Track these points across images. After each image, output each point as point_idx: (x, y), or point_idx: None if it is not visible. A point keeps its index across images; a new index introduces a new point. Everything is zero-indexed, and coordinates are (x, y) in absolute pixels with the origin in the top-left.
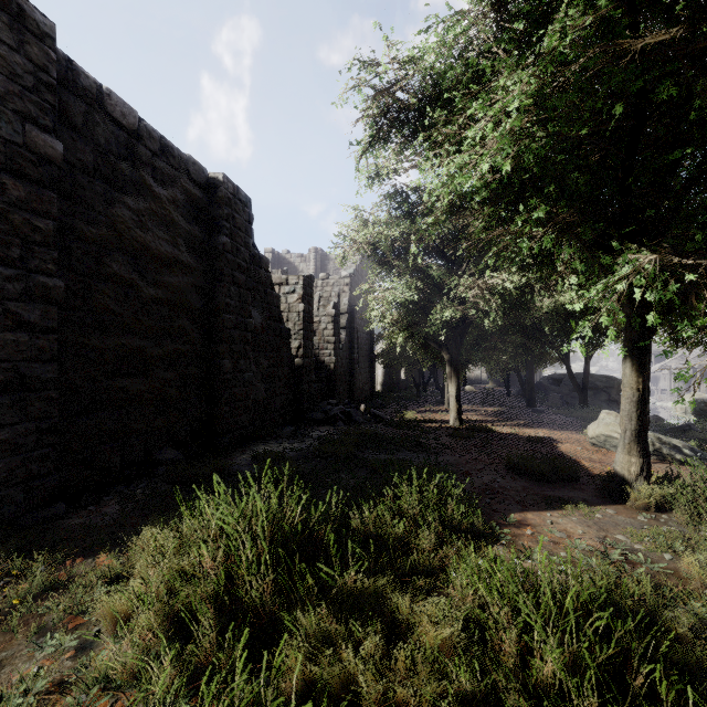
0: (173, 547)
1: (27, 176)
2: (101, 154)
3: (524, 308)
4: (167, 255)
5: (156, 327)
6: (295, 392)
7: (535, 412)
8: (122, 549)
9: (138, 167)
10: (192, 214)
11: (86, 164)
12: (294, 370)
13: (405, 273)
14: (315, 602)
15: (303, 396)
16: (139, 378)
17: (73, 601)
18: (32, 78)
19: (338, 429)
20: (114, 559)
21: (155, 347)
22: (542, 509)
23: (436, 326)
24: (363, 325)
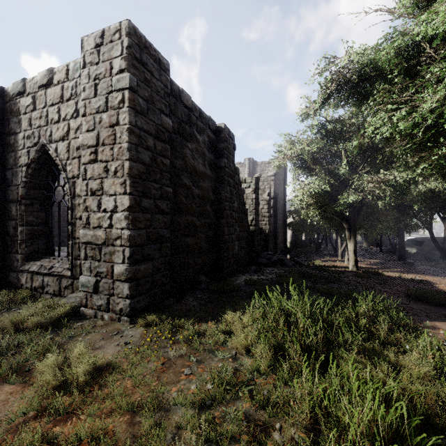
0: (259, 319)
1: (161, 139)
2: (179, 122)
3: (404, 194)
4: (201, 171)
5: (198, 210)
6: (250, 246)
7: (406, 263)
8: (214, 321)
9: (191, 126)
10: (210, 148)
11: (175, 128)
12: (249, 233)
13: (317, 172)
14: (348, 348)
15: (254, 249)
16: (192, 237)
17: (214, 340)
18: (163, 92)
19: (279, 269)
20: (215, 325)
21: (197, 221)
22: (445, 321)
23: (342, 206)
24: (280, 205)
